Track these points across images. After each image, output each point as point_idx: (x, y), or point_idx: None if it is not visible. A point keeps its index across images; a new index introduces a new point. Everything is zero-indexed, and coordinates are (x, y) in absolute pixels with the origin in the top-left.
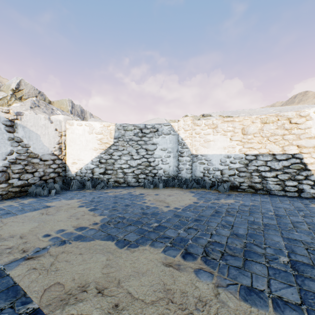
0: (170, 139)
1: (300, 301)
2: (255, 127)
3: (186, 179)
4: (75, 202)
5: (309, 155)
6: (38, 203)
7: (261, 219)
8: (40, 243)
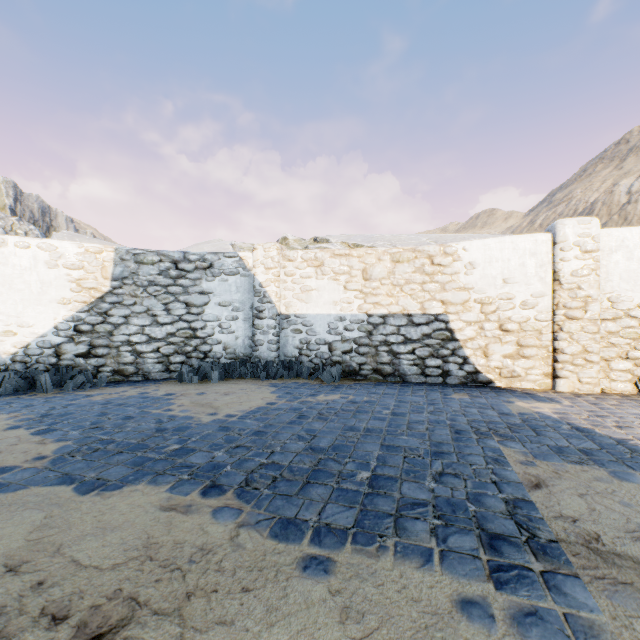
0: (237, 283)
1: (353, 525)
2: (383, 268)
3: (268, 362)
4: None
5: (457, 317)
6: None
7: (366, 421)
8: None
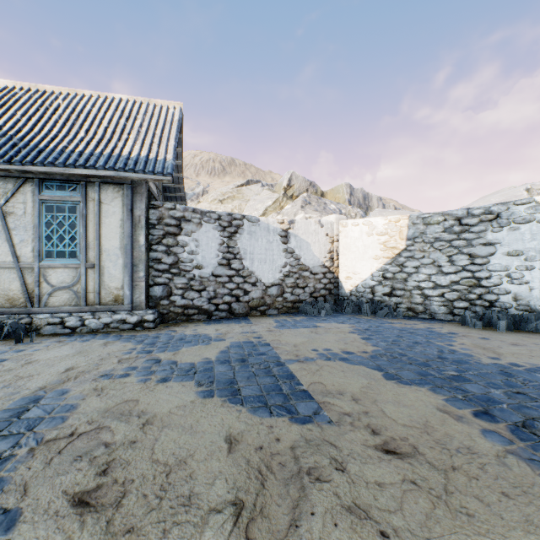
0: (531, 231)
1: None
2: None
3: None
4: (345, 326)
5: None
6: (308, 321)
7: None
8: (308, 354)
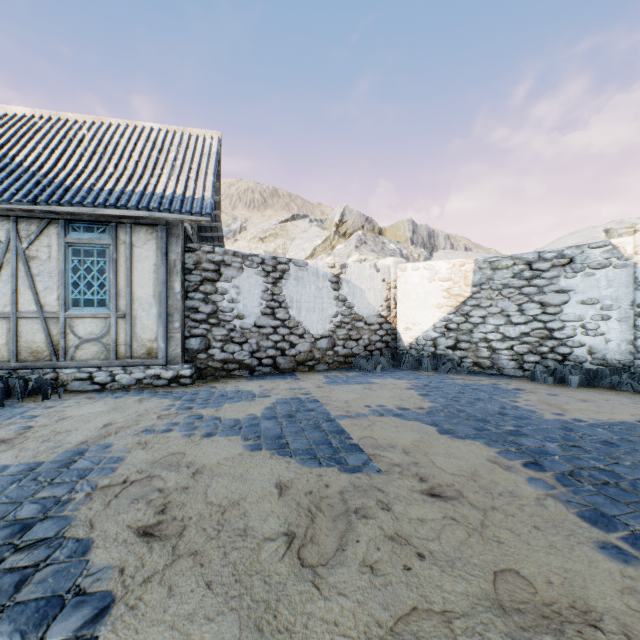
0: (607, 277)
1: None
2: None
3: None
4: (403, 382)
5: None
6: (361, 377)
7: None
8: (360, 410)
